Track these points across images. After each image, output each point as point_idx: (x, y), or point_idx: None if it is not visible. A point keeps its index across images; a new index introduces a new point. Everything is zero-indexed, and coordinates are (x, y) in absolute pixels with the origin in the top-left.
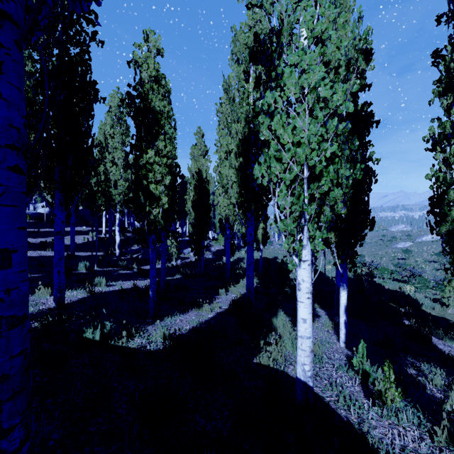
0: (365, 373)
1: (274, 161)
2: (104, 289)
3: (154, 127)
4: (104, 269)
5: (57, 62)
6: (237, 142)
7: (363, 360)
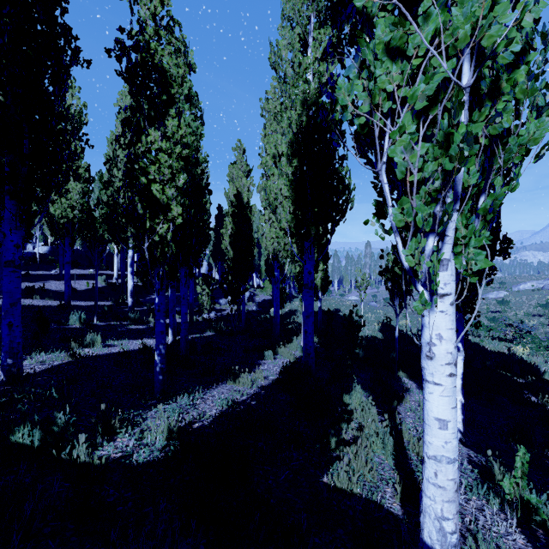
0: (528, 507)
1: (384, 60)
2: (98, 351)
3: (161, 96)
4: (108, 323)
5: None
6: (290, 136)
7: (524, 484)
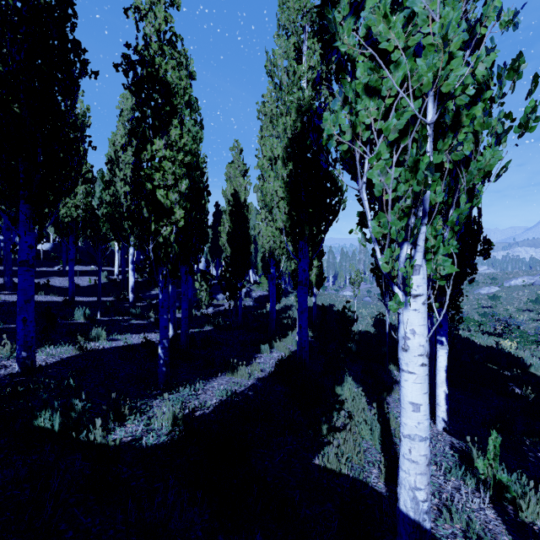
0: (500, 486)
1: (363, 97)
2: (103, 345)
3: (165, 107)
4: (111, 318)
5: (13, 2)
6: (285, 141)
7: (496, 464)
